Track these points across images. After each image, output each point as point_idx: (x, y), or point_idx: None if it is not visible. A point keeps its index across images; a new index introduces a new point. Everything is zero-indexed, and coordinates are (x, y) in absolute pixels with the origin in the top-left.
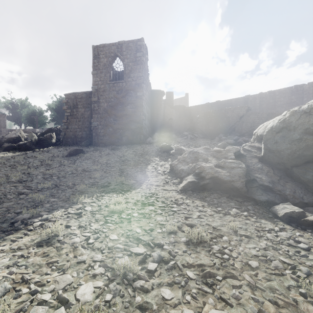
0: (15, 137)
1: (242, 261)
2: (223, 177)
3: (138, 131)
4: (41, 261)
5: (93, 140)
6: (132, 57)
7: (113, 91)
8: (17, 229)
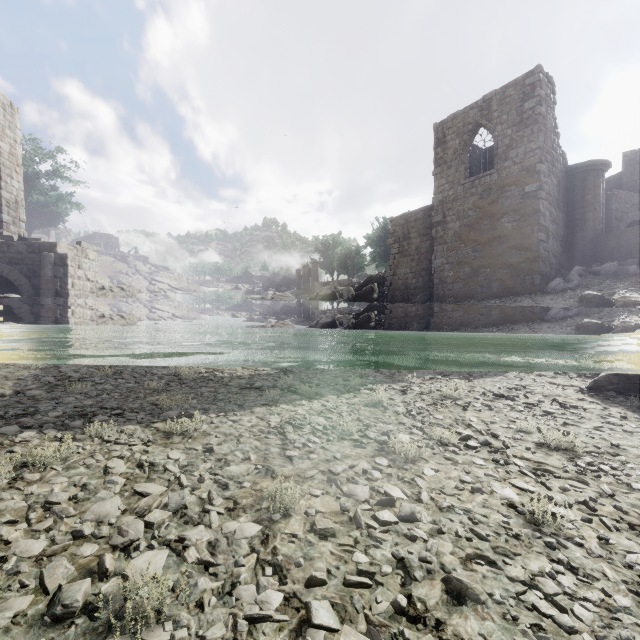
0: (330, 293)
1: (620, 479)
2: None
3: (527, 267)
4: (369, 415)
5: (435, 291)
6: (513, 117)
7: (471, 196)
8: (348, 391)
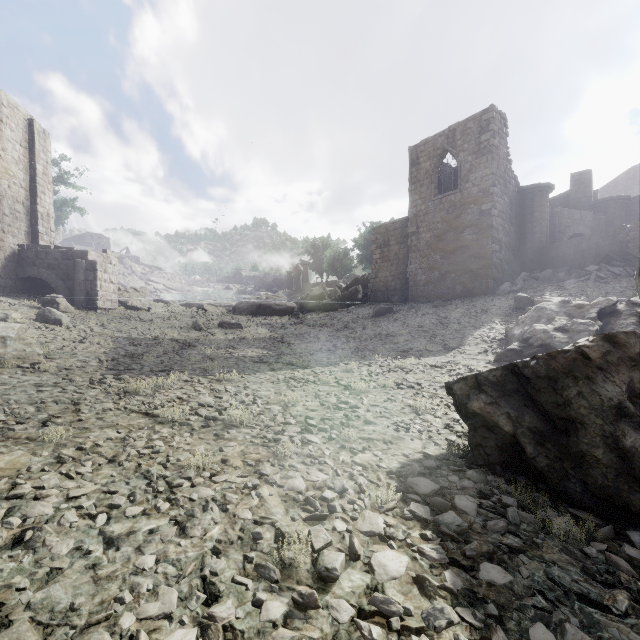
0: (319, 294)
1: None
2: (556, 344)
3: (483, 273)
4: (343, 376)
5: (410, 292)
6: (473, 146)
7: (439, 211)
8: (330, 365)
